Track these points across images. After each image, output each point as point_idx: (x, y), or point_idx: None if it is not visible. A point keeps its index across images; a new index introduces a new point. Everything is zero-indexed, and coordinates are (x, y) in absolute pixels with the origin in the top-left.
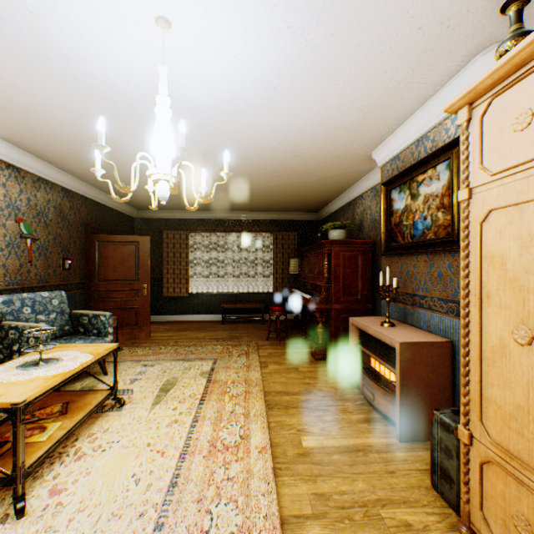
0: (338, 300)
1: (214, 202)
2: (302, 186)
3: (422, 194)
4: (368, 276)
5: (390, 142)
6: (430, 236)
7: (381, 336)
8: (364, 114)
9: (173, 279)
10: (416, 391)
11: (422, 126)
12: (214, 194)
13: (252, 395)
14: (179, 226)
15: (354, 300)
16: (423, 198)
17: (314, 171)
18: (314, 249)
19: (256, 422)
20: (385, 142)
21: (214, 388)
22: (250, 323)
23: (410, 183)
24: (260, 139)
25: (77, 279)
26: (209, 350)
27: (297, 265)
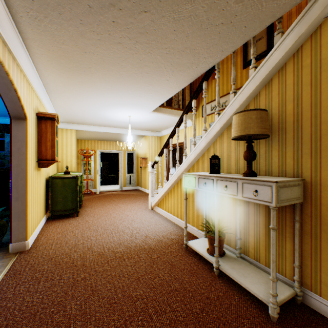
0: None
1: None
2: None
3: None
4: None
5: None
6: None
7: None
8: None
9: None
10: None
11: None
12: None
13: None
14: None
15: None
16: None
17: None
18: None
19: None
20: None
21: None
22: None
23: None
24: None
25: None
26: None
27: None
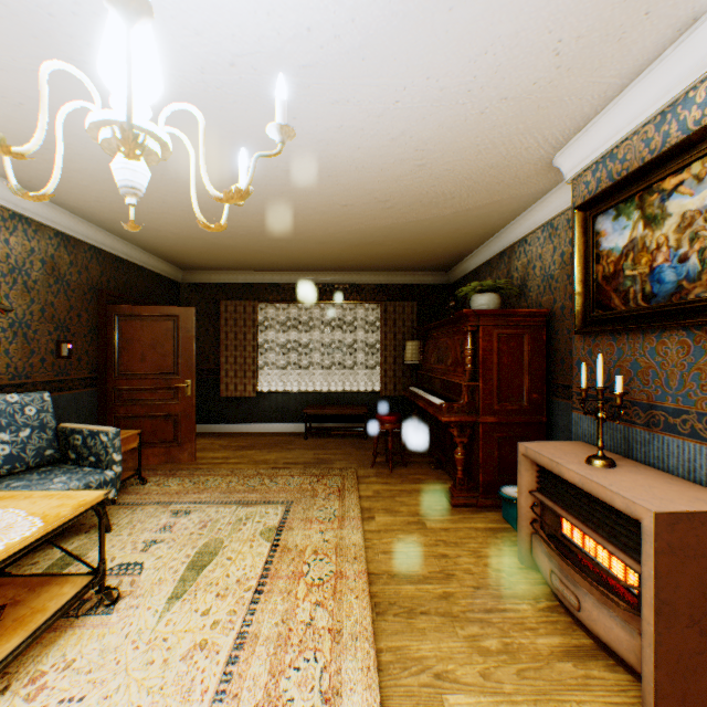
0: (489, 409)
1: (292, 256)
2: (427, 226)
3: (676, 213)
4: (540, 369)
5: (597, 127)
6: (697, 293)
7: (600, 490)
8: (559, 62)
9: (235, 372)
10: (690, 616)
11: (678, 79)
12: (250, 180)
13: (347, 583)
14: (244, 294)
15: (516, 409)
16: (678, 219)
17: (449, 197)
18: (445, 326)
19: (354, 653)
20: (587, 129)
21: (281, 564)
22: (347, 437)
23: (644, 197)
24: (362, 131)
25: (82, 373)
26: (281, 485)
27: (417, 351)
